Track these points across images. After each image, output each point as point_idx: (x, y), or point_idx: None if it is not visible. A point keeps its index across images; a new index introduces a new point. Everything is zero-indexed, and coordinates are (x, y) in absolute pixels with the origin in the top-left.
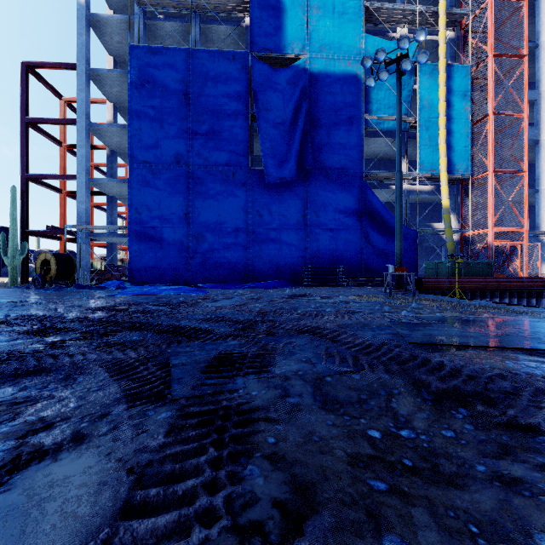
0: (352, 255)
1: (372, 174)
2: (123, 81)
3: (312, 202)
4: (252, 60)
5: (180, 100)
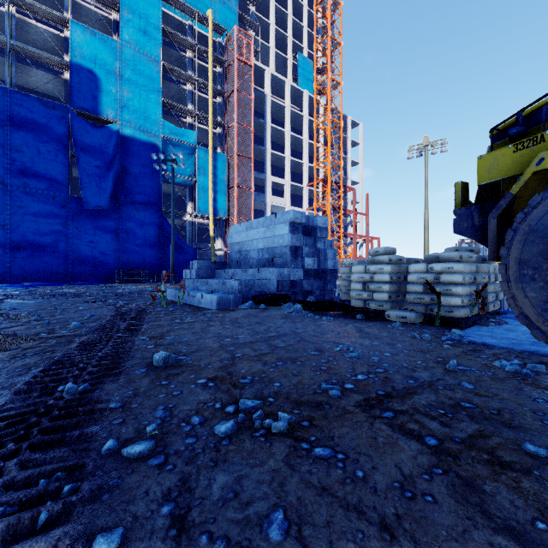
0: (154, 263)
1: (168, 210)
2: None
3: (124, 225)
4: (72, 114)
5: None
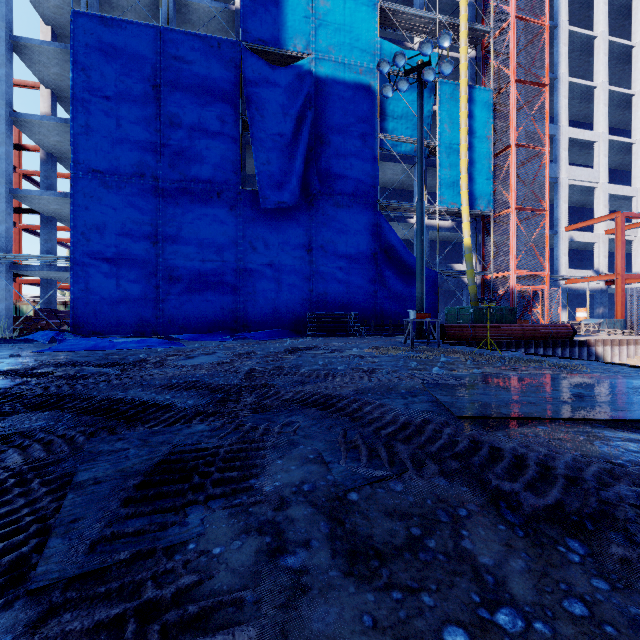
0: (366, 299)
1: (388, 204)
2: (64, 59)
3: (319, 234)
4: (243, 51)
5: (146, 92)
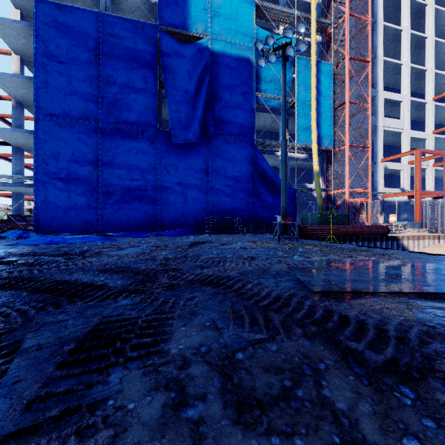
0: (246, 208)
1: (262, 141)
2: (29, 34)
3: (213, 162)
4: (160, 32)
5: (89, 59)
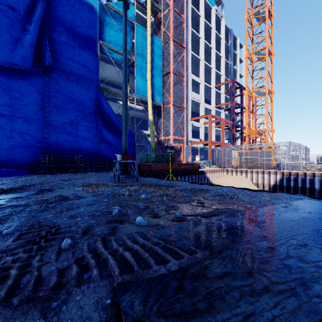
0: (90, 147)
1: (105, 87)
2: None
3: (51, 97)
4: None
5: None
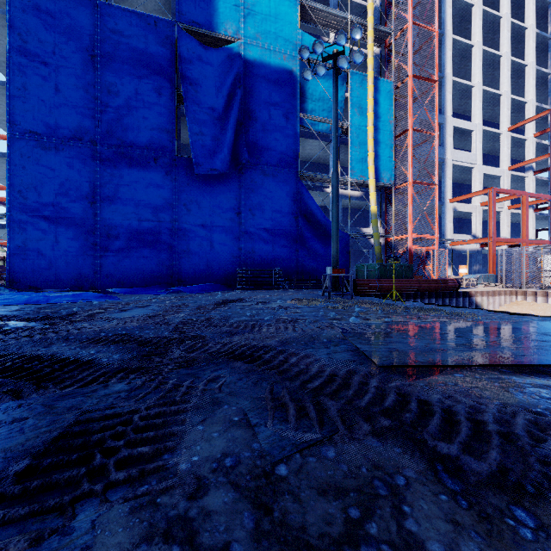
0: (289, 257)
1: (307, 174)
2: (0, 24)
3: (247, 199)
4: (178, 31)
5: (84, 61)
